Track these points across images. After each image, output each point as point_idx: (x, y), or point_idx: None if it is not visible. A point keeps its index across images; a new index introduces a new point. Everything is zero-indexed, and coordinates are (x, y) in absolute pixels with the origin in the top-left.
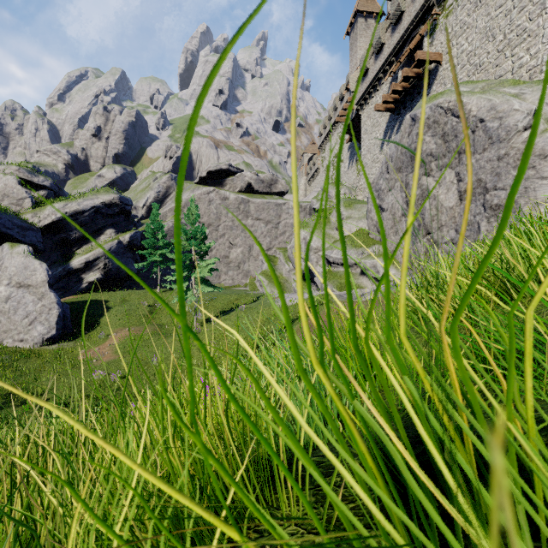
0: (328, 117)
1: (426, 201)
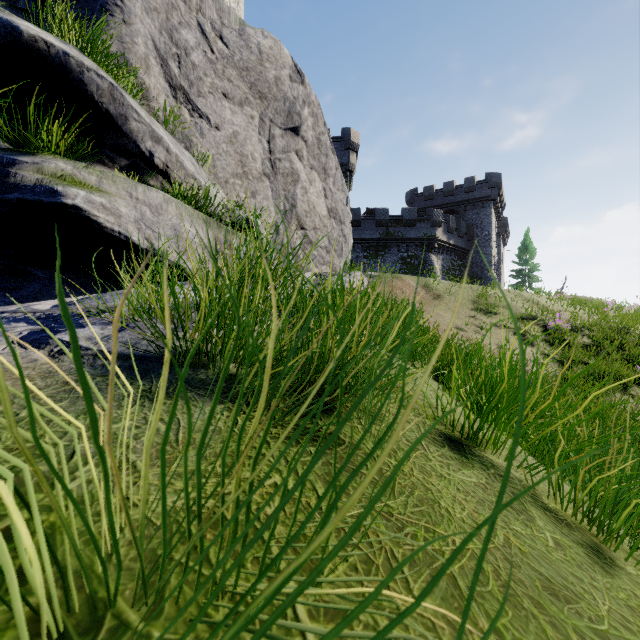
0: None
1: (298, 188)
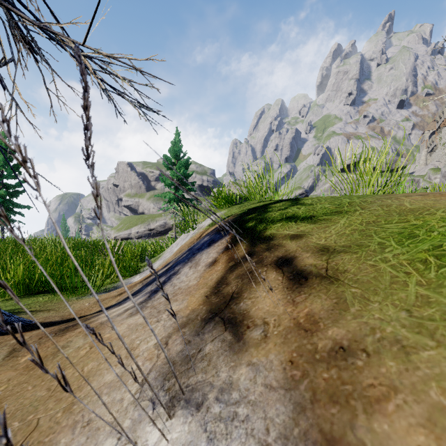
0: (441, 112)
1: None
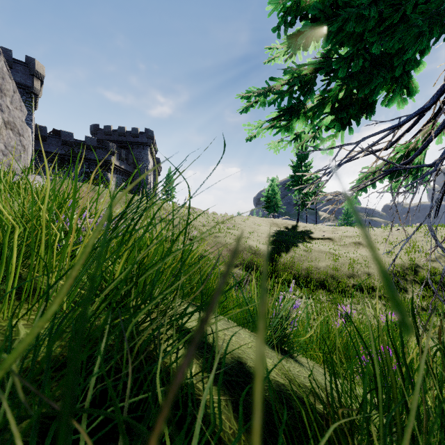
0: None
1: None
